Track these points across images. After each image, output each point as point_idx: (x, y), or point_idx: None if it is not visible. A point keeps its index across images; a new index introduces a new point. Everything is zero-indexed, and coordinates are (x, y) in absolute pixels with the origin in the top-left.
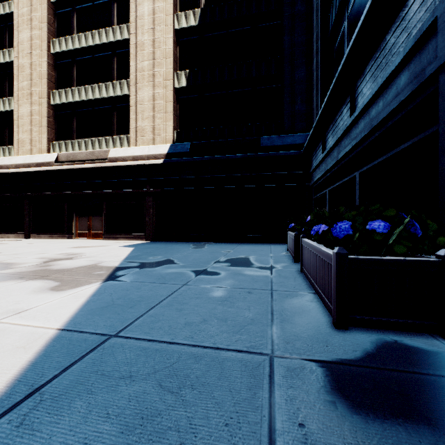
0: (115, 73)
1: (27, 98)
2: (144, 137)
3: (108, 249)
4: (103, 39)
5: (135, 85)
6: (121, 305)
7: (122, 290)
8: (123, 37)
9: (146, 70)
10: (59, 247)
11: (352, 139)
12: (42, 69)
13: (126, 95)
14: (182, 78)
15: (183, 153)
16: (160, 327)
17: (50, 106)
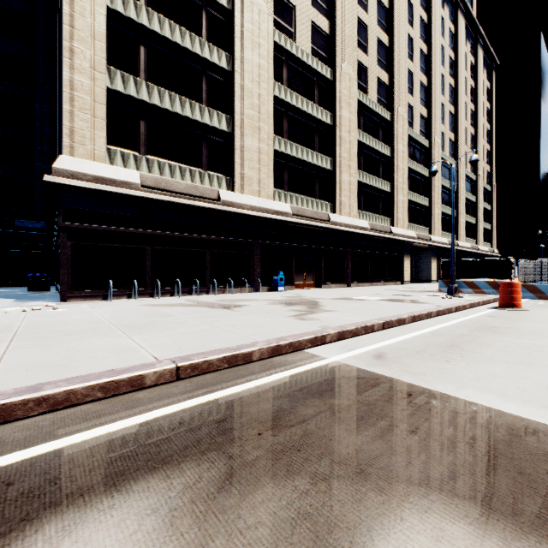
0: None
1: None
2: None
3: None
4: None
5: None
6: None
7: None
8: None
9: None
10: None
11: None
12: None
13: None
14: None
15: None
16: None
17: None
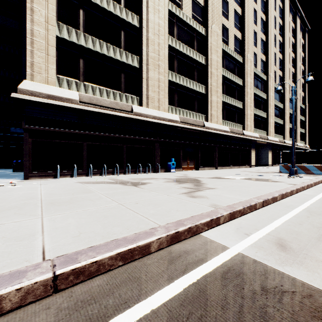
0: None
1: None
2: None
3: None
4: None
5: None
6: None
7: None
8: None
9: None
10: None
11: None
12: None
13: None
14: None
15: None
16: None
17: None
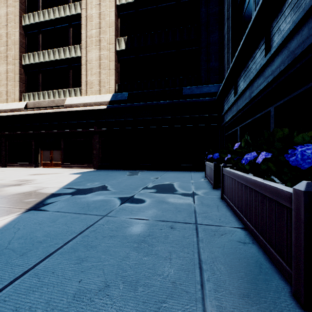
0: (71, 40)
1: (4, 59)
2: (92, 88)
3: (59, 176)
4: (62, 14)
5: (85, 49)
6: (12, 250)
7: (33, 225)
8: (77, 12)
9: (94, 37)
10: (21, 174)
11: (267, 77)
12: (15, 38)
13: (79, 57)
14: (122, 43)
15: (122, 100)
16: (31, 307)
17: (21, 65)
